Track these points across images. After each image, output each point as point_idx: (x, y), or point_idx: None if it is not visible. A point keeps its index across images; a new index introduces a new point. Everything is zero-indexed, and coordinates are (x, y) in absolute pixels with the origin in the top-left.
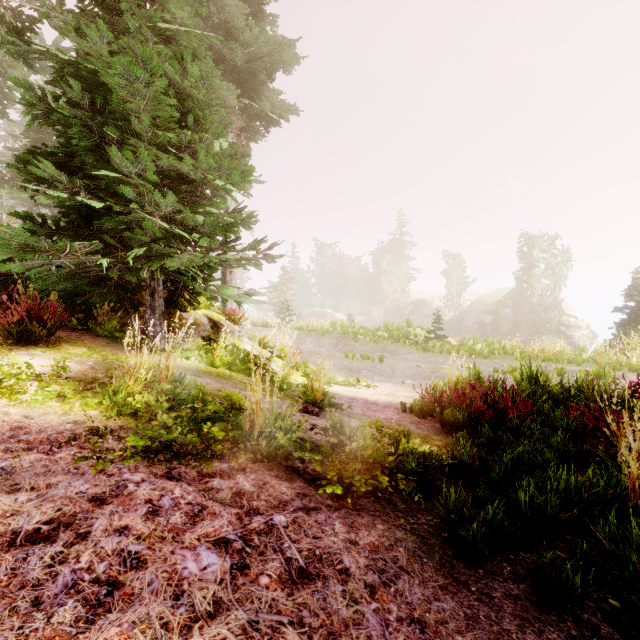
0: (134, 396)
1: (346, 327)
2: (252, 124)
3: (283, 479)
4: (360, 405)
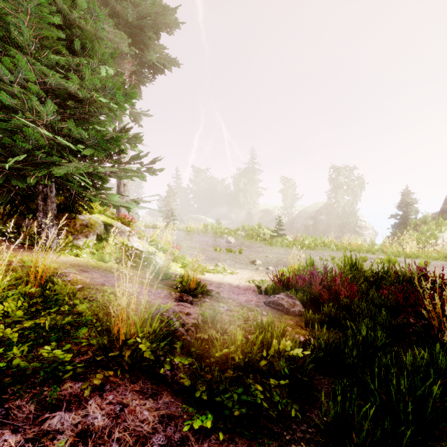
0: None
1: (215, 228)
2: (142, 70)
3: (147, 396)
4: (226, 289)
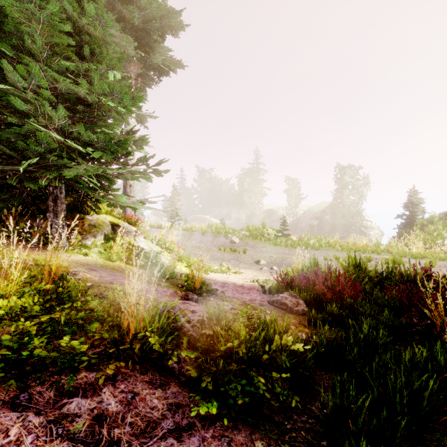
0: (7, 298)
1: (219, 228)
2: (147, 72)
3: (156, 386)
4: (230, 289)
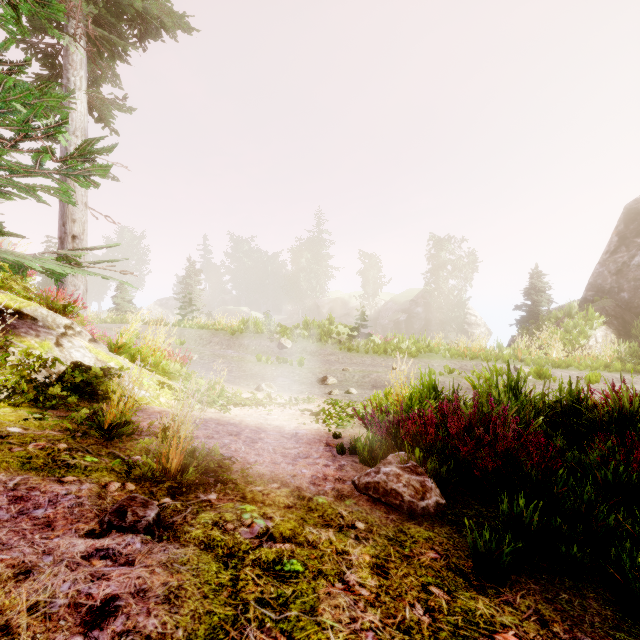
0: None
1: (260, 325)
2: (112, 19)
3: None
4: (270, 448)
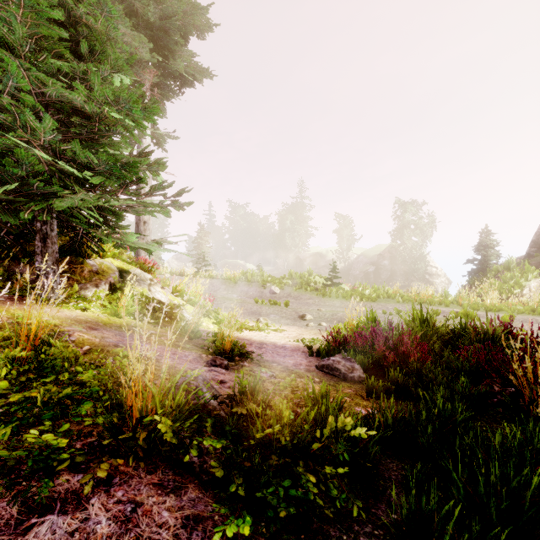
0: None
1: (256, 276)
2: (166, 81)
3: (168, 490)
4: (270, 351)
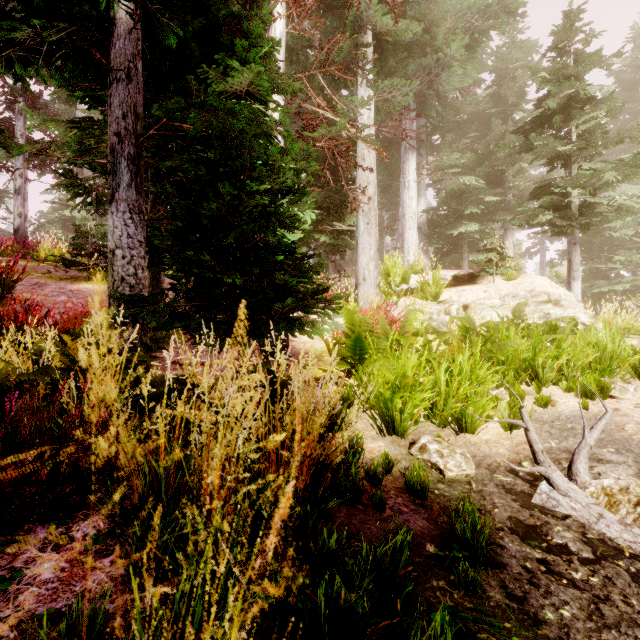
0: None
1: None
2: None
3: None
4: None
